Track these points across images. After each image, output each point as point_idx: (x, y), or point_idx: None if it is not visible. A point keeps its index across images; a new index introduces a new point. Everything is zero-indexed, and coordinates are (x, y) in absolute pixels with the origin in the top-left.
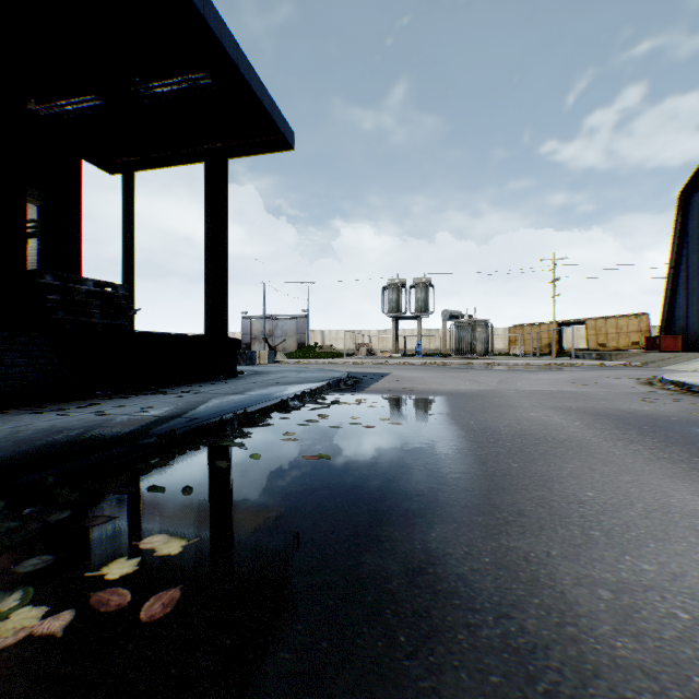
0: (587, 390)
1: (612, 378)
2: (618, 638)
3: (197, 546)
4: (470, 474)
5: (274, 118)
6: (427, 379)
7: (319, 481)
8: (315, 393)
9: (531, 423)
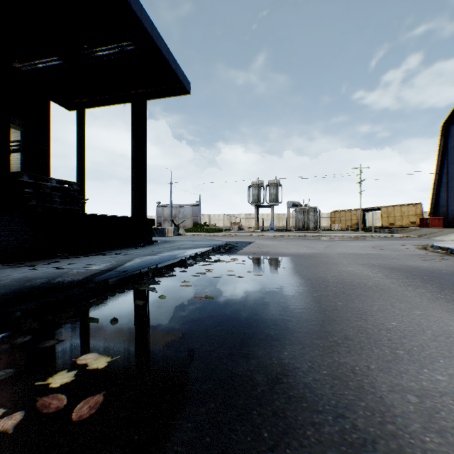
0: (383, 253)
1: (399, 245)
2: (426, 434)
3: (118, 362)
4: (309, 309)
5: (177, 73)
6: (278, 246)
7: (205, 314)
8: (203, 255)
9: (348, 274)
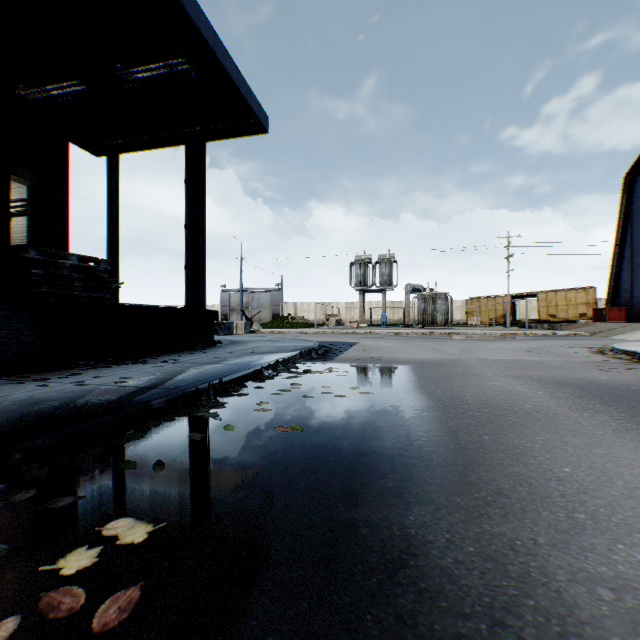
0: (544, 359)
1: (565, 347)
2: None
3: (163, 532)
4: (442, 447)
5: (250, 103)
6: (393, 348)
7: (292, 455)
8: (288, 362)
9: (496, 392)
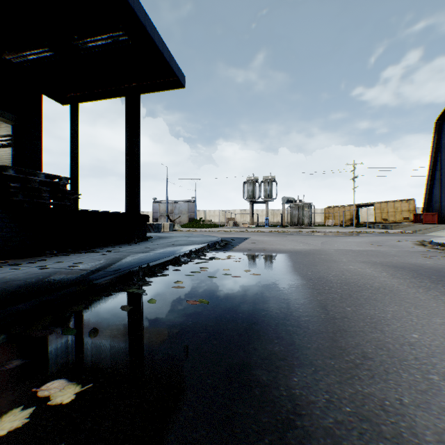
0: (382, 249)
1: (396, 241)
2: None
3: (88, 393)
4: (316, 317)
5: (171, 65)
6: (274, 242)
7: (199, 323)
8: (198, 252)
9: (351, 273)
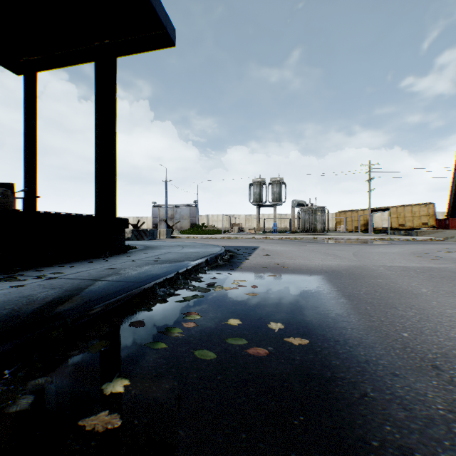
0: (448, 266)
1: (443, 252)
2: None
3: None
4: None
5: (153, 4)
6: (291, 253)
7: None
8: (191, 273)
9: None
